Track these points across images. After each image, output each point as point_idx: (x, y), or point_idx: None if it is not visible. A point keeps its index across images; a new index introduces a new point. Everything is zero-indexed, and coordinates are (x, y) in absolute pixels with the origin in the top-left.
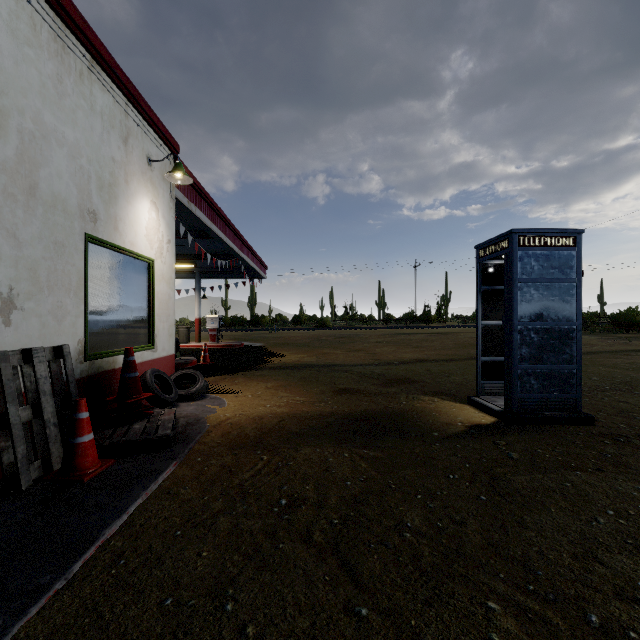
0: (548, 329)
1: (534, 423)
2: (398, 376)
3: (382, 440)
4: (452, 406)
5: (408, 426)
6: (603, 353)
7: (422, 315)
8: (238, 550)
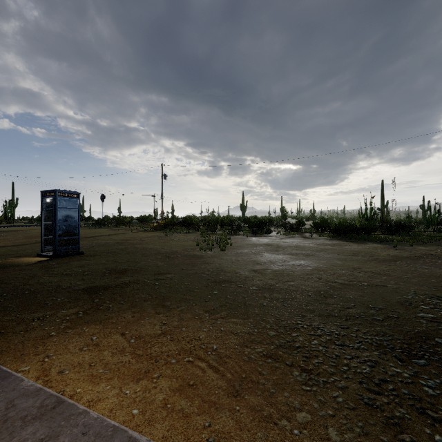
0: (69, 225)
1: (64, 256)
2: None
3: None
4: (29, 258)
5: (8, 266)
6: (105, 235)
7: None
8: None
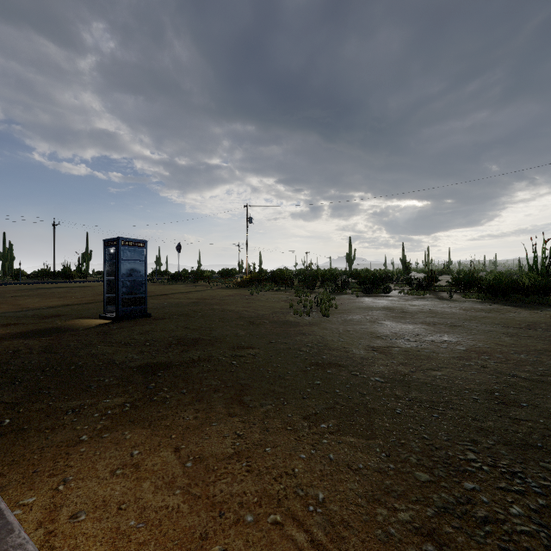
0: (134, 280)
1: (128, 319)
2: (50, 314)
3: (52, 334)
4: (90, 320)
5: (65, 329)
6: (179, 293)
7: (62, 271)
8: (2, 360)
